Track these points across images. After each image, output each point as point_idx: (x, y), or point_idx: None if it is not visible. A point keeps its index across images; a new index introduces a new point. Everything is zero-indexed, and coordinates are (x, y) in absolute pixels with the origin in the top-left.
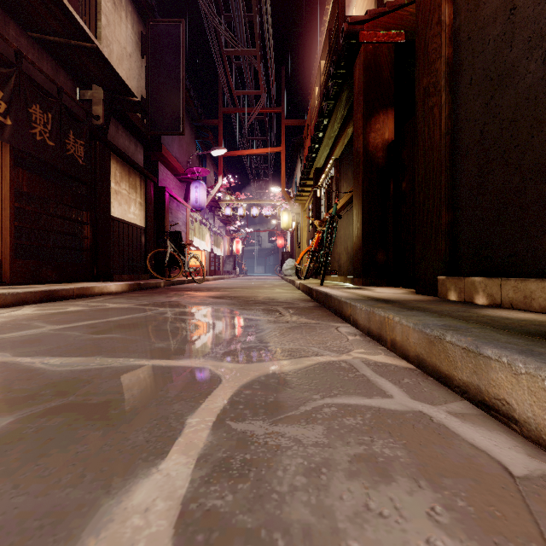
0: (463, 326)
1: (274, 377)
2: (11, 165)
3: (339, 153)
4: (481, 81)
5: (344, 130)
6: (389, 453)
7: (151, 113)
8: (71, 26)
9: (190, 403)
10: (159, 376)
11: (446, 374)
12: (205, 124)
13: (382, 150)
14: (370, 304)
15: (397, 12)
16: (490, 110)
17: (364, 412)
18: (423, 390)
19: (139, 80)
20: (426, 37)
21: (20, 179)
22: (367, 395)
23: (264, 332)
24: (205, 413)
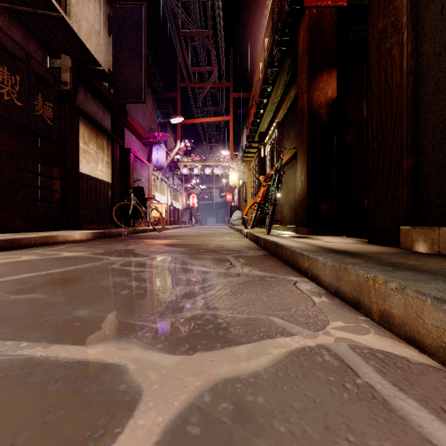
0: None
1: (226, 395)
2: None
3: (282, 116)
4: None
5: (287, 93)
6: None
7: (117, 84)
8: None
9: None
10: (36, 392)
11: None
12: (165, 96)
13: (325, 107)
14: (336, 258)
15: None
16: None
17: None
18: None
19: (106, 55)
20: None
21: None
22: None
23: (214, 290)
24: None
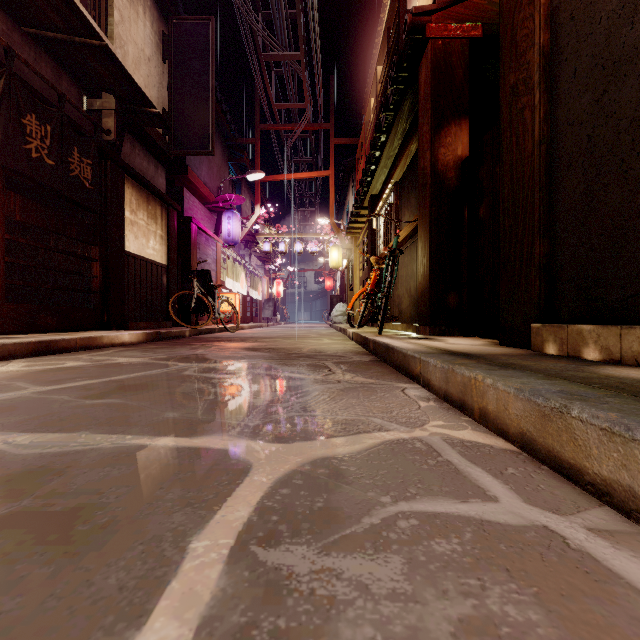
0: (590, 393)
1: (323, 465)
2: (0, 187)
3: (400, 175)
4: (589, 72)
5: (406, 146)
6: (516, 615)
7: (174, 129)
8: (74, 18)
9: (199, 512)
10: (162, 464)
11: (571, 464)
12: (239, 143)
13: (454, 169)
14: (447, 359)
15: (473, 0)
16: (603, 108)
17: (461, 528)
18: (539, 487)
19: (160, 89)
20: (514, 22)
21: (11, 205)
22: (459, 496)
23: (310, 395)
24: (219, 530)
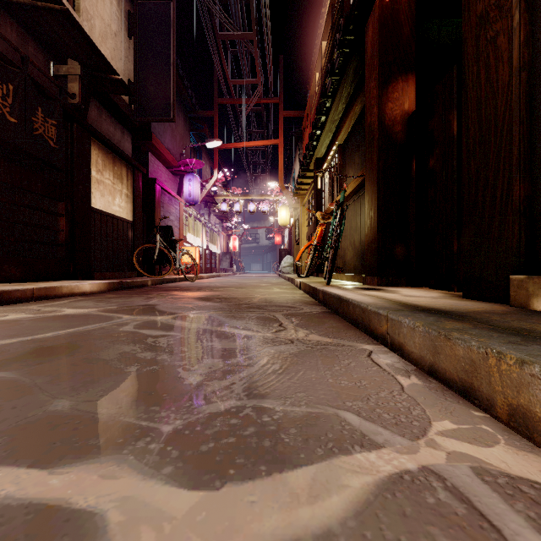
0: None
1: None
2: None
3: (344, 137)
4: None
5: (351, 108)
6: None
7: (139, 98)
8: None
9: None
10: None
11: None
12: (199, 115)
13: (401, 123)
14: (430, 320)
15: None
16: None
17: None
18: None
19: (126, 62)
20: None
21: None
22: None
23: (257, 365)
24: None
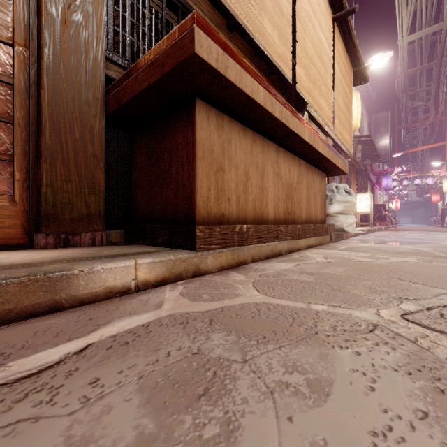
0: None
1: None
2: None
3: None
4: None
5: None
6: None
7: None
8: (374, 152)
9: None
10: None
11: None
12: None
13: None
14: None
15: None
16: None
17: None
18: None
19: None
20: None
21: None
22: None
23: None
24: None
